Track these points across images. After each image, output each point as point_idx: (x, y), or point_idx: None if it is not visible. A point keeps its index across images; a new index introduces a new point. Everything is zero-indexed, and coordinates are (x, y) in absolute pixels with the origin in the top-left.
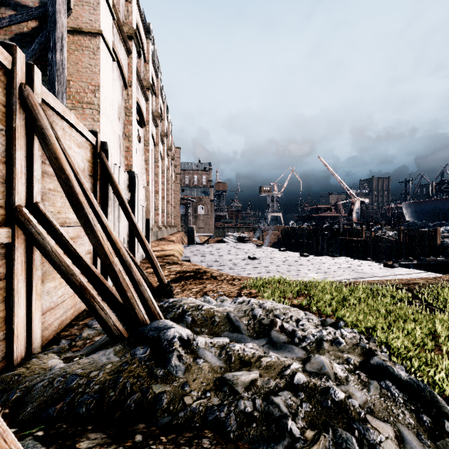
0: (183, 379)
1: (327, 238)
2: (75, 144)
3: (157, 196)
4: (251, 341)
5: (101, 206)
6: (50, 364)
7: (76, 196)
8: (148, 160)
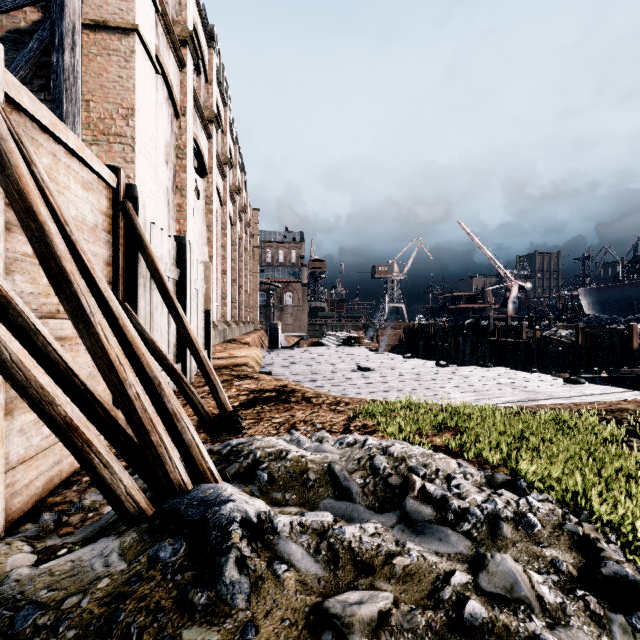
0: (245, 614)
1: (470, 340)
2: (78, 182)
3: (225, 279)
4: (371, 517)
5: (126, 287)
6: (9, 565)
7: (58, 261)
8: (211, 225)
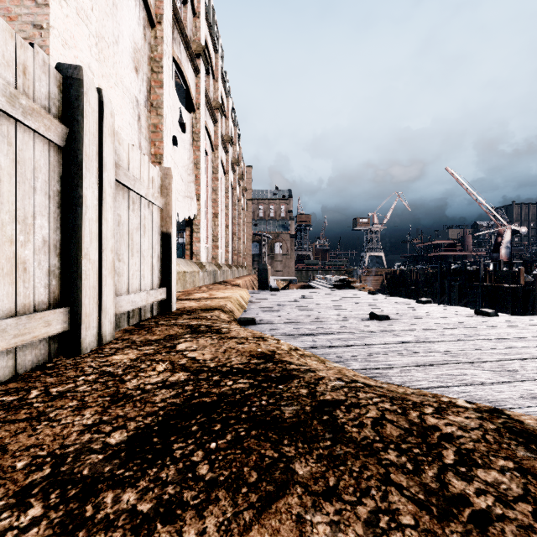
0: None
1: (457, 285)
2: None
3: (216, 222)
4: None
5: None
6: None
7: None
8: (198, 162)
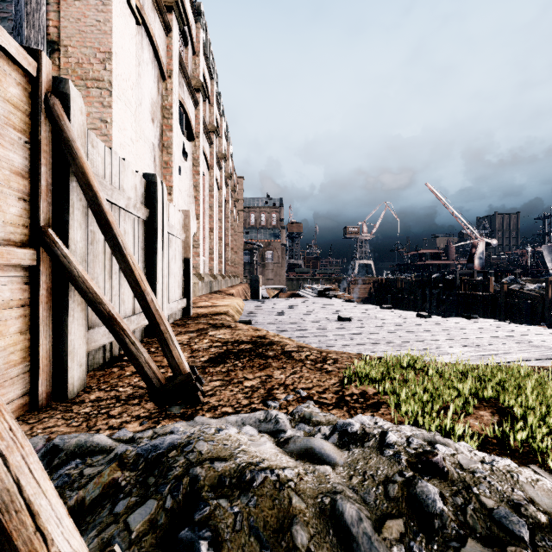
0: None
1: (437, 293)
2: None
3: (211, 236)
4: None
5: (54, 210)
6: None
7: None
8: (198, 185)
